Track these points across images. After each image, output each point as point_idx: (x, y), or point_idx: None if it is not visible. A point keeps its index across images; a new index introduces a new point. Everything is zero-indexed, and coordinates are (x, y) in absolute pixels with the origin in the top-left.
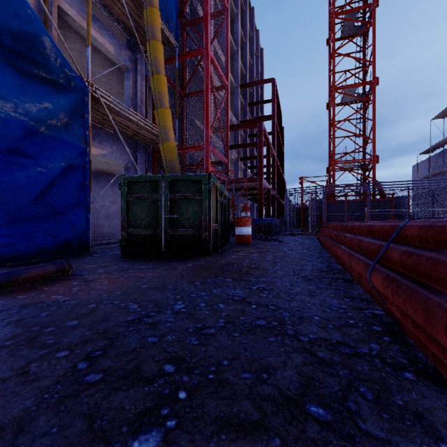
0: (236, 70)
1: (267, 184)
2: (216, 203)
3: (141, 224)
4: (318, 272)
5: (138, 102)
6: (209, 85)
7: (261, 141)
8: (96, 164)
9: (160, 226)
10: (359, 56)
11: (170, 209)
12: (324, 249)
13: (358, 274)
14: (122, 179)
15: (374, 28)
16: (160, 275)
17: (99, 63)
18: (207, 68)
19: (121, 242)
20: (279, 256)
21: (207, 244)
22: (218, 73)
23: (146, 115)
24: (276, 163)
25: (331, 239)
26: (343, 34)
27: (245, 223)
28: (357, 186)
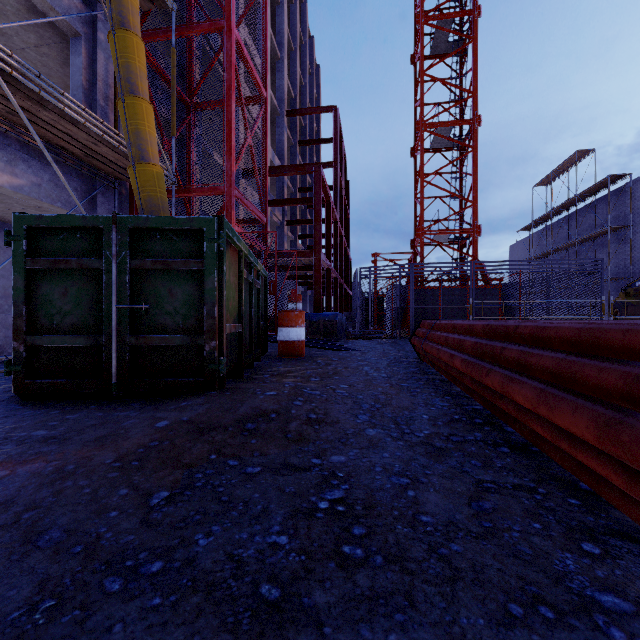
0: (280, 88)
1: (328, 261)
2: (239, 283)
3: (62, 324)
4: (447, 426)
5: (99, 99)
6: (232, 84)
7: (318, 194)
8: (16, 210)
9: (109, 329)
10: (455, 84)
11: (131, 292)
12: (424, 364)
13: (632, 478)
14: (14, 220)
15: (476, 46)
16: (60, 470)
17: (17, 17)
18: (228, 54)
19: (12, 364)
20: (360, 385)
21: (215, 367)
22: (249, 71)
23: (115, 125)
24: (339, 231)
25: (464, 355)
26: (434, 51)
27: (294, 321)
28: (458, 266)
